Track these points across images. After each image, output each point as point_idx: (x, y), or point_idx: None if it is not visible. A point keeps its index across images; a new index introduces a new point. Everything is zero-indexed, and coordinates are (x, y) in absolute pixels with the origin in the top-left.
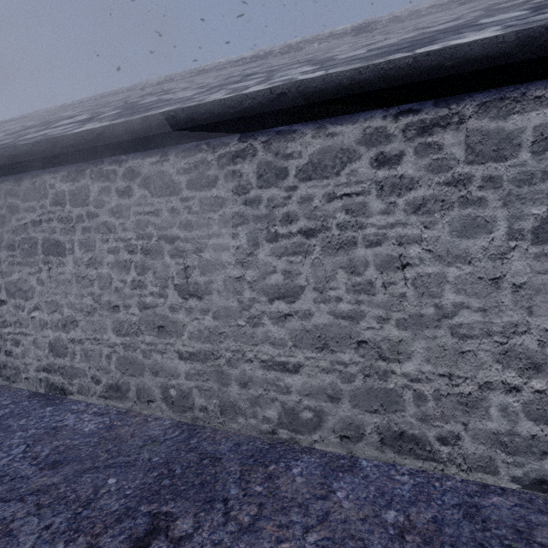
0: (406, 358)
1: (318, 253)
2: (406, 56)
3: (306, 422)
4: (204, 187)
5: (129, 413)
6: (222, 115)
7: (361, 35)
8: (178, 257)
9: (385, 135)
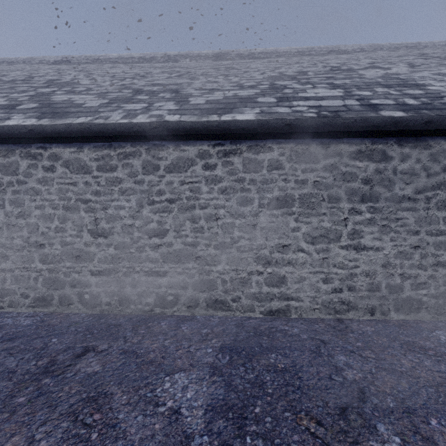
0: (218, 263)
1: (176, 211)
2: (215, 121)
3: (170, 302)
4: (108, 171)
5: (54, 314)
6: (121, 132)
7: (217, 63)
8: (90, 212)
9: (209, 154)
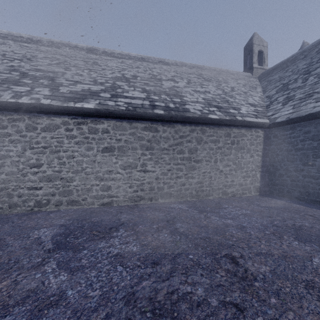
0: (74, 181)
1: (48, 153)
2: (71, 106)
3: (44, 204)
4: (1, 128)
5: None
6: (10, 107)
7: (89, 56)
8: None
9: (69, 123)
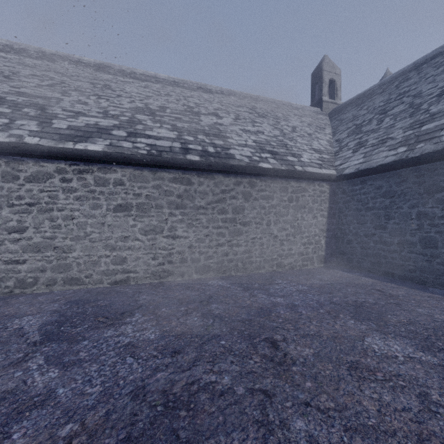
0: (74, 251)
1: (36, 213)
2: (70, 148)
3: (30, 283)
4: None
5: None
6: None
7: (98, 75)
8: None
9: (66, 171)
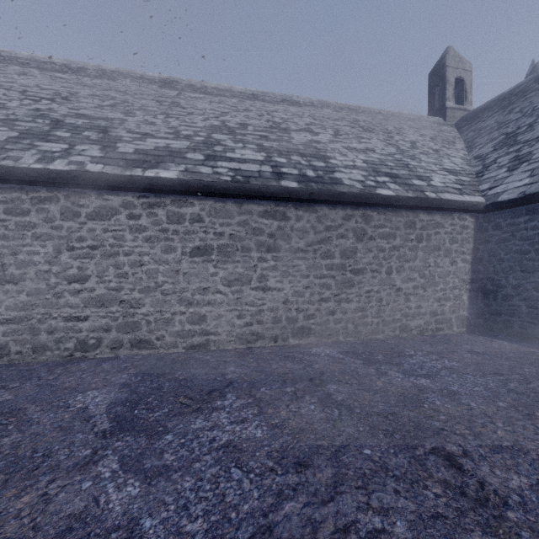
0: (143, 306)
1: (99, 258)
2: (138, 176)
3: (92, 345)
4: (19, 215)
5: None
6: (35, 177)
7: (164, 92)
8: None
9: (133, 205)
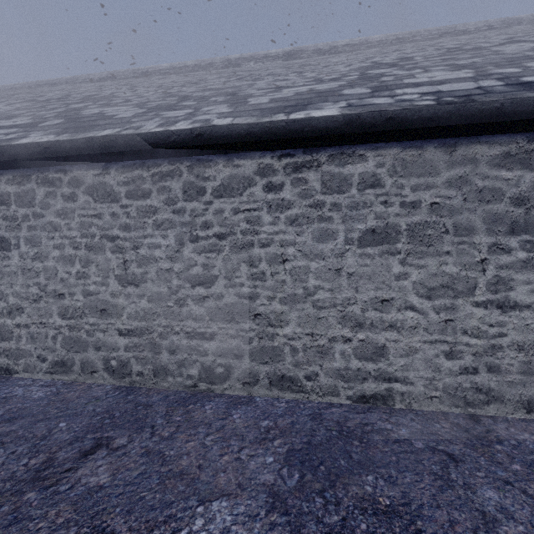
0: (286, 324)
1: (228, 251)
2: (281, 120)
3: (219, 375)
4: (140, 198)
5: (74, 384)
6: (154, 144)
7: (289, 62)
8: (118, 253)
9: (273, 170)
